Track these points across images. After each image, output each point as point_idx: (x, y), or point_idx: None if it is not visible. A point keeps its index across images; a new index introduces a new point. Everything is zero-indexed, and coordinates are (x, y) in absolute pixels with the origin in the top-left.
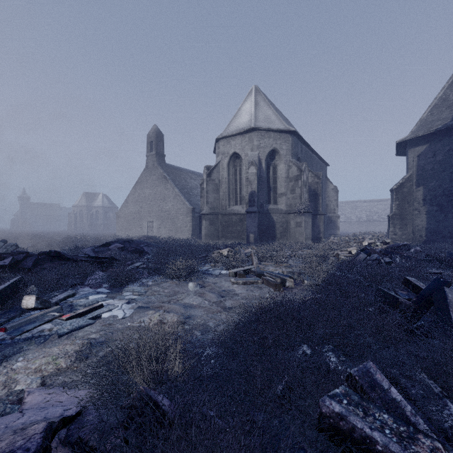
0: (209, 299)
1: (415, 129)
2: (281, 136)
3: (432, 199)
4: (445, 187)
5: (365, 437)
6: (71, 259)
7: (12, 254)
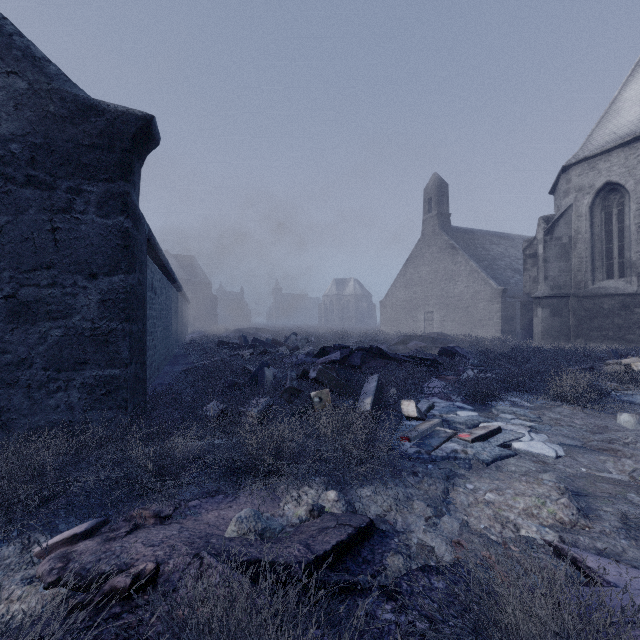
0: None
1: None
2: None
3: None
4: None
5: None
6: (394, 358)
7: (334, 348)
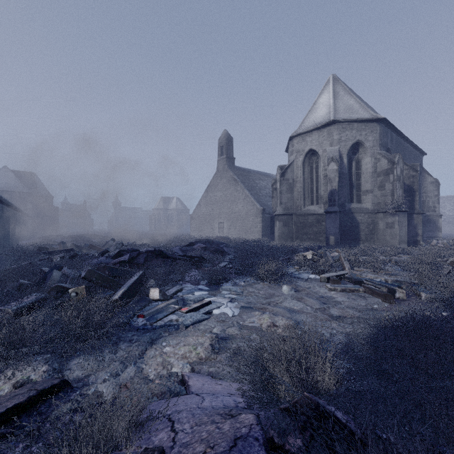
0: (310, 304)
1: None
2: (366, 126)
3: None
4: None
5: None
6: (171, 257)
7: (128, 251)
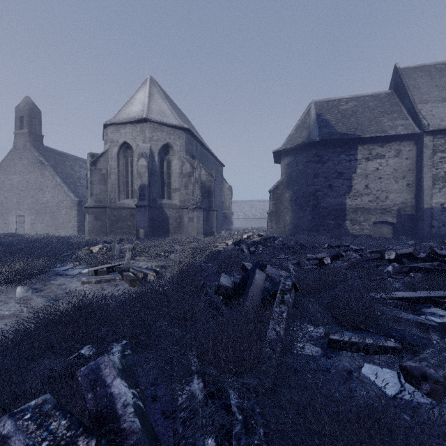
0: (34, 305)
1: (285, 142)
2: (175, 131)
3: (296, 200)
4: (304, 191)
5: None
6: None
7: None
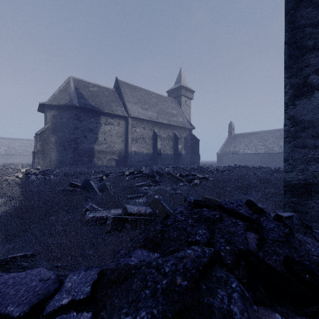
0: None
1: (51, 99)
2: None
3: (61, 143)
4: (67, 137)
5: (101, 217)
6: None
7: None
